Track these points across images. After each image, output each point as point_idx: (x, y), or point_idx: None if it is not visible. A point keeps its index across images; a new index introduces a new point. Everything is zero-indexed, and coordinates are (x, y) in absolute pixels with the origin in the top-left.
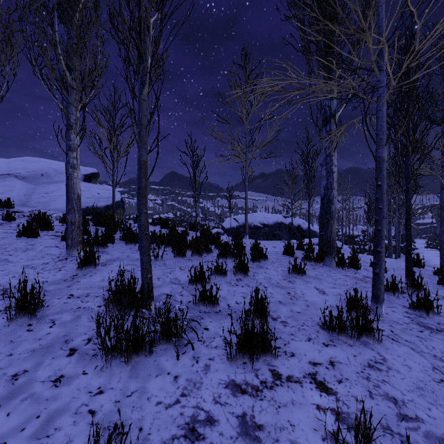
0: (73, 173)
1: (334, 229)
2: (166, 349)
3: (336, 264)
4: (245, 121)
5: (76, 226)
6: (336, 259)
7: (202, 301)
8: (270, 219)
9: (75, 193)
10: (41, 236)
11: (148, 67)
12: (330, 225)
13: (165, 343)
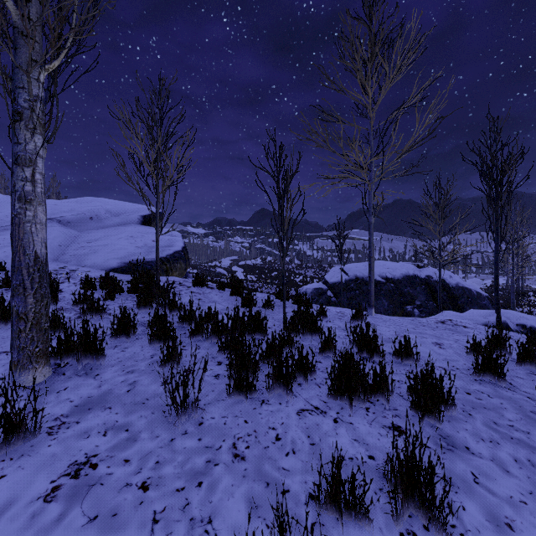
0: (25, 211)
1: None
2: None
3: None
4: (370, 111)
5: (29, 322)
6: None
7: None
8: (397, 270)
9: (27, 254)
10: None
11: None
12: None
13: None
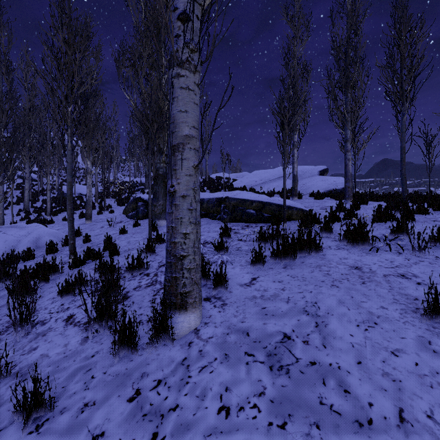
0: (348, 162)
1: None
2: (418, 215)
3: None
4: None
5: (350, 188)
6: None
7: (437, 208)
8: None
9: (349, 173)
10: (323, 199)
11: (406, 108)
12: None
13: (418, 213)
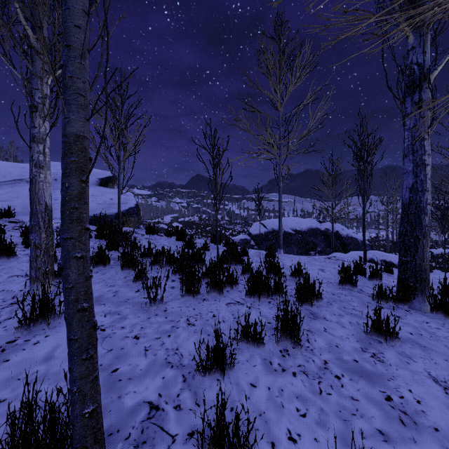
0: (39, 174)
1: (426, 254)
2: None
3: (431, 308)
4: (279, 106)
5: (42, 250)
6: (430, 299)
7: (216, 448)
8: (303, 224)
9: (41, 203)
10: (19, 257)
11: None
12: (421, 246)
13: None
